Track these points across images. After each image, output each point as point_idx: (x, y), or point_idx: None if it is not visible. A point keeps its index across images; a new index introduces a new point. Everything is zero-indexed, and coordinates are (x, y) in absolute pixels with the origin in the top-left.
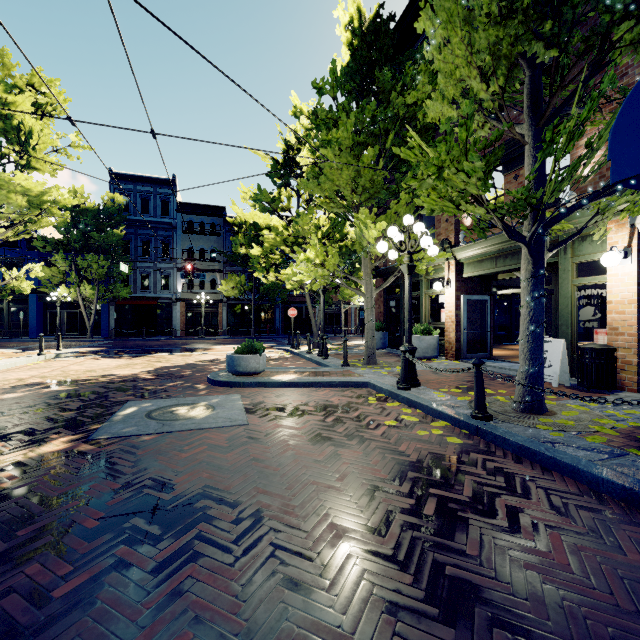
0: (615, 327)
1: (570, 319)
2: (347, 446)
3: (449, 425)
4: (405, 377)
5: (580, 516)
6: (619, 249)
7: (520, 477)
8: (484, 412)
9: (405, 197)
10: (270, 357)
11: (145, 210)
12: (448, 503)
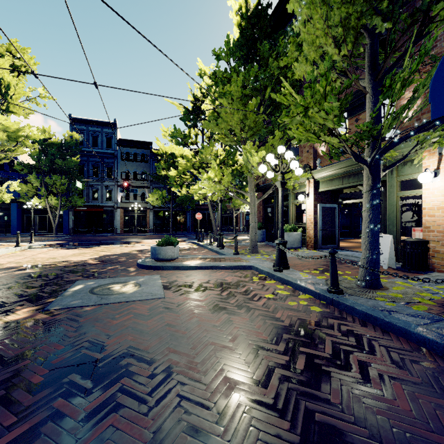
0: (428, 226)
1: (395, 220)
2: (237, 314)
3: (311, 297)
4: (279, 262)
5: (414, 369)
6: (431, 171)
7: (366, 337)
8: (337, 288)
9: (278, 134)
10: (183, 248)
11: (95, 144)
12: (314, 359)
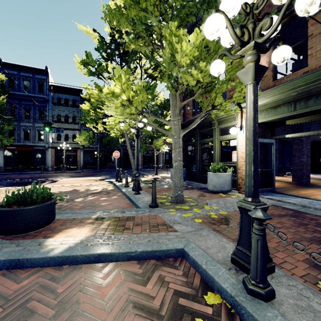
0: None
1: None
2: None
3: None
4: (264, 270)
5: None
6: None
7: None
8: None
9: None
10: (94, 190)
11: (26, 88)
12: None
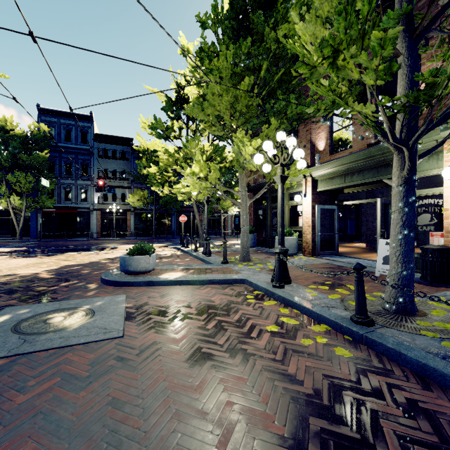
0: None
1: None
2: (229, 368)
3: (329, 329)
4: (279, 276)
5: None
6: None
7: (446, 419)
8: (366, 317)
9: (274, 123)
10: (164, 255)
11: (67, 139)
12: None
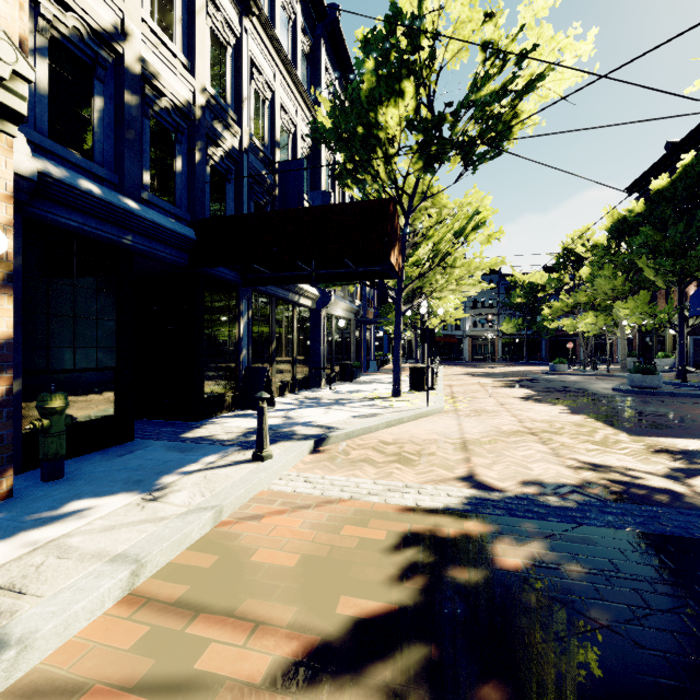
0: None
1: None
2: (607, 381)
3: None
4: None
5: None
6: None
7: None
8: None
9: (643, 292)
10: None
11: None
12: None
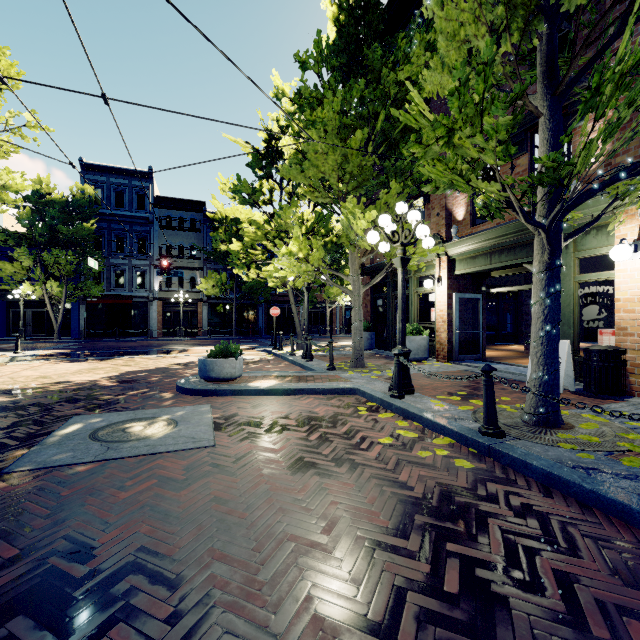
0: (623, 327)
1: (572, 318)
2: (335, 475)
3: (454, 442)
4: (399, 383)
5: None
6: (628, 242)
7: (557, 519)
8: (495, 427)
9: (396, 186)
10: (250, 359)
11: (119, 204)
12: (475, 569)
